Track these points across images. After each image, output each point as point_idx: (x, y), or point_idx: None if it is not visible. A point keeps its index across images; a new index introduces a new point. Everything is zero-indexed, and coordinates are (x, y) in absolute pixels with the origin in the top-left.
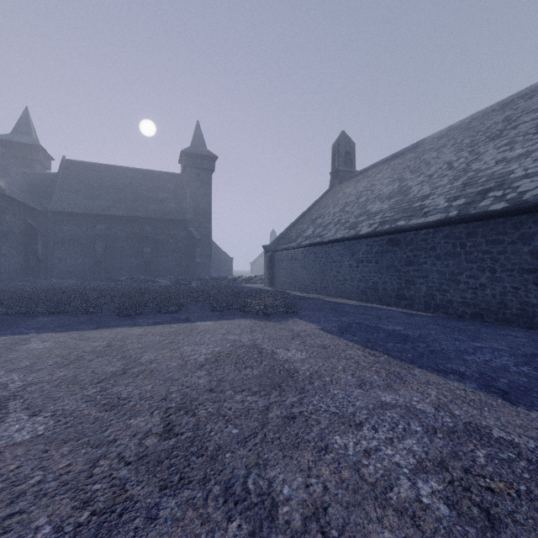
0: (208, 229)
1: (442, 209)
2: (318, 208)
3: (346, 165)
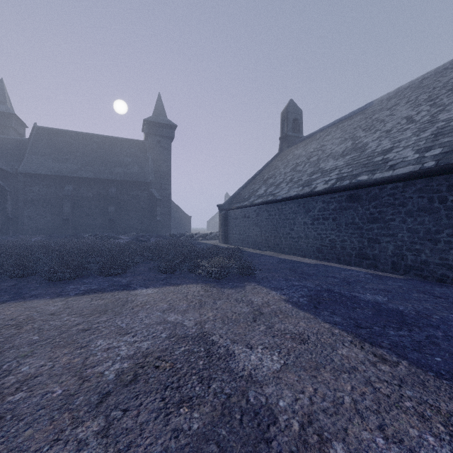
0: (168, 191)
1: (413, 161)
2: (268, 170)
3: (294, 131)
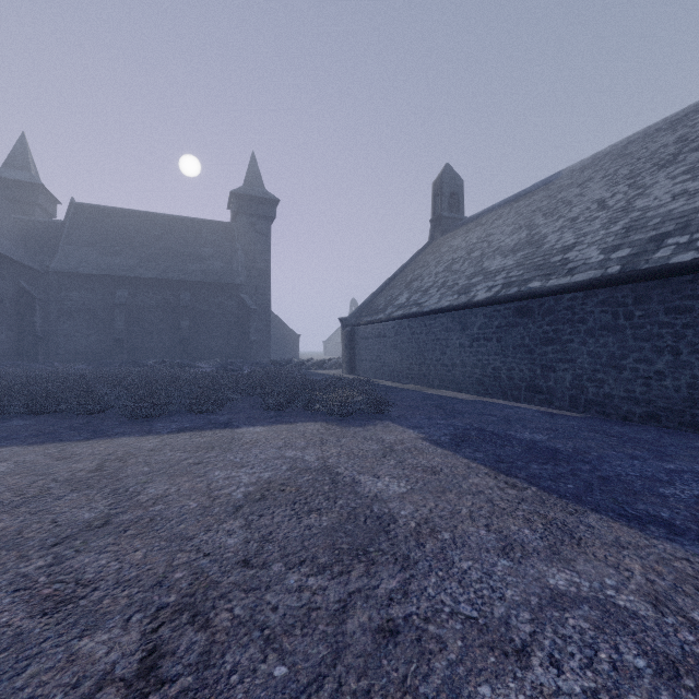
0: (266, 297)
1: (596, 264)
2: (414, 268)
3: (452, 209)
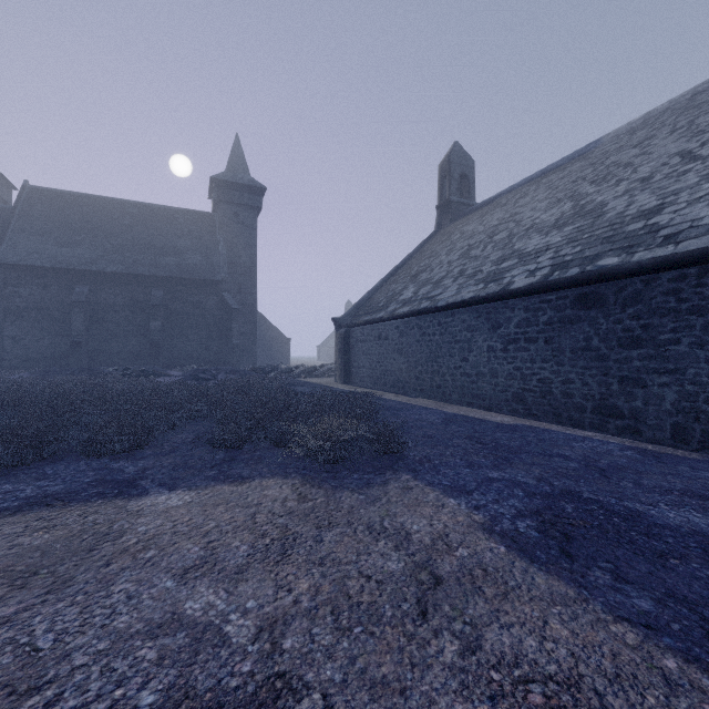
0: (251, 296)
1: None
2: (419, 259)
3: (461, 195)
